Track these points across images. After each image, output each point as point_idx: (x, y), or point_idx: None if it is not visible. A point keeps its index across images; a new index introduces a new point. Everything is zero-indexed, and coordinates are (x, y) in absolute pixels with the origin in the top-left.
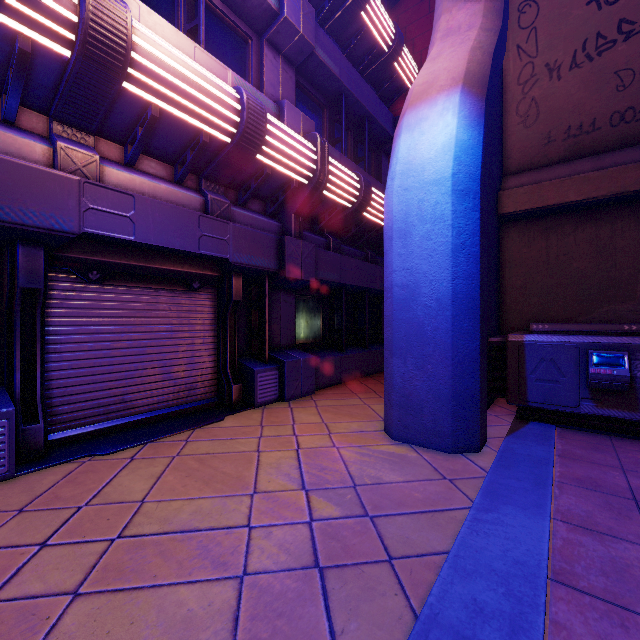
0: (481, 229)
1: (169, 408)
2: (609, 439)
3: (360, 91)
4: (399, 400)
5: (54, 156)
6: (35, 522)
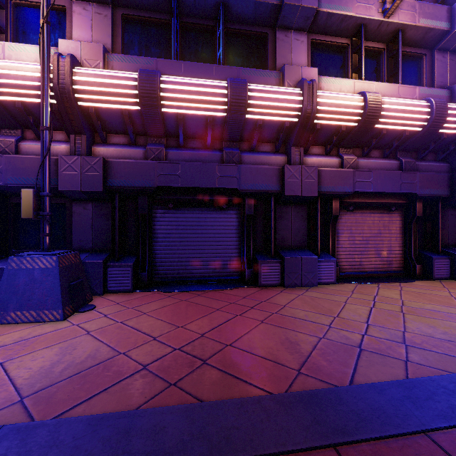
0: None
1: (379, 271)
2: None
3: None
4: None
5: (342, 163)
6: (362, 296)
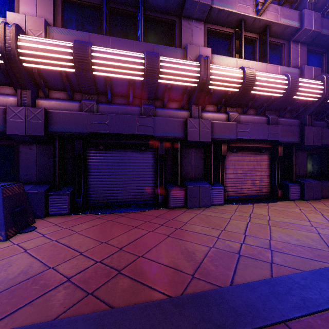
0: None
1: (254, 195)
2: None
3: None
4: None
5: (228, 118)
6: (242, 213)
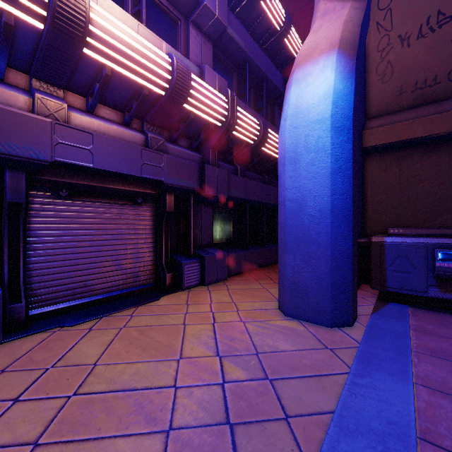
0: (353, 157)
1: (120, 290)
2: (451, 317)
3: (260, 59)
4: (290, 286)
5: (33, 104)
6: (12, 381)
